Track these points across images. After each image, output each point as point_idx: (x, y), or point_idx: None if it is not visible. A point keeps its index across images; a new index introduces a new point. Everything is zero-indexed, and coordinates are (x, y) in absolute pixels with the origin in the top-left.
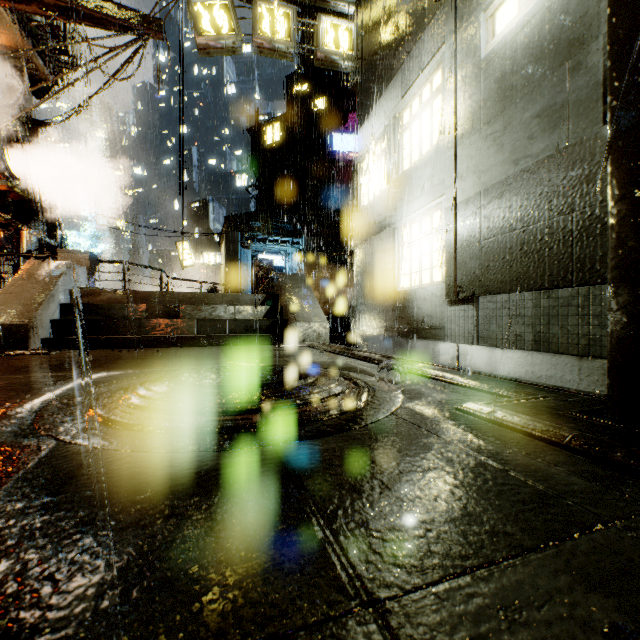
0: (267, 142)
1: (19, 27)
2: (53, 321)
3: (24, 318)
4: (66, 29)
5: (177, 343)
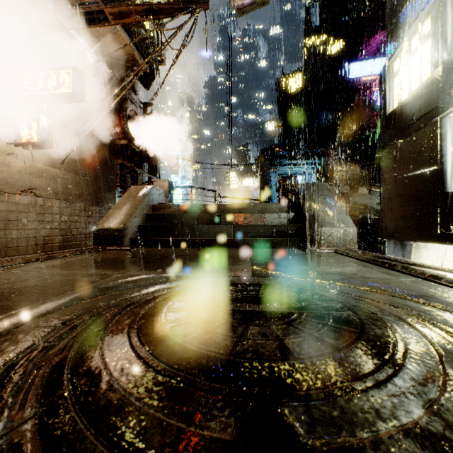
0: (291, 91)
1: (128, 38)
2: (140, 226)
3: (121, 224)
4: (159, 39)
5: (217, 244)
